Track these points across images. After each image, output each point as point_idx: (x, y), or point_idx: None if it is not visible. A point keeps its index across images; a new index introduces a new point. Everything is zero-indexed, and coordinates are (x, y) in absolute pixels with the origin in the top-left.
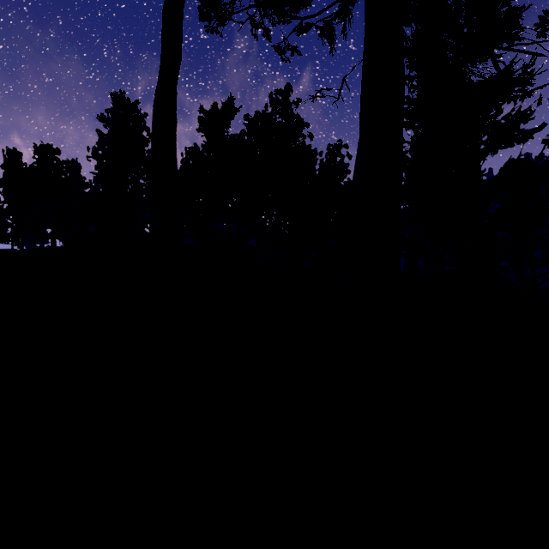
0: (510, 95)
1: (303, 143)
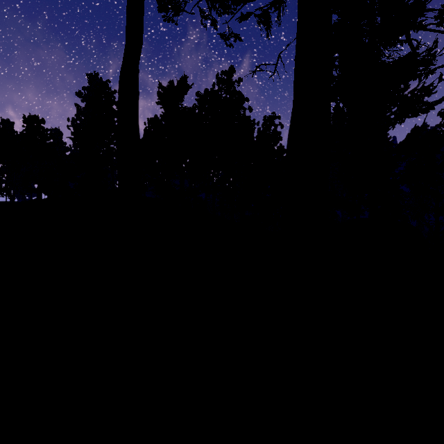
0: (416, 73)
1: (243, 115)
